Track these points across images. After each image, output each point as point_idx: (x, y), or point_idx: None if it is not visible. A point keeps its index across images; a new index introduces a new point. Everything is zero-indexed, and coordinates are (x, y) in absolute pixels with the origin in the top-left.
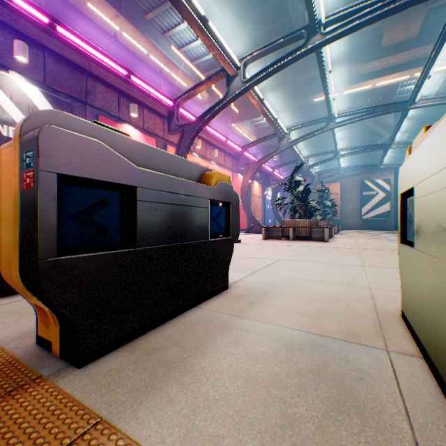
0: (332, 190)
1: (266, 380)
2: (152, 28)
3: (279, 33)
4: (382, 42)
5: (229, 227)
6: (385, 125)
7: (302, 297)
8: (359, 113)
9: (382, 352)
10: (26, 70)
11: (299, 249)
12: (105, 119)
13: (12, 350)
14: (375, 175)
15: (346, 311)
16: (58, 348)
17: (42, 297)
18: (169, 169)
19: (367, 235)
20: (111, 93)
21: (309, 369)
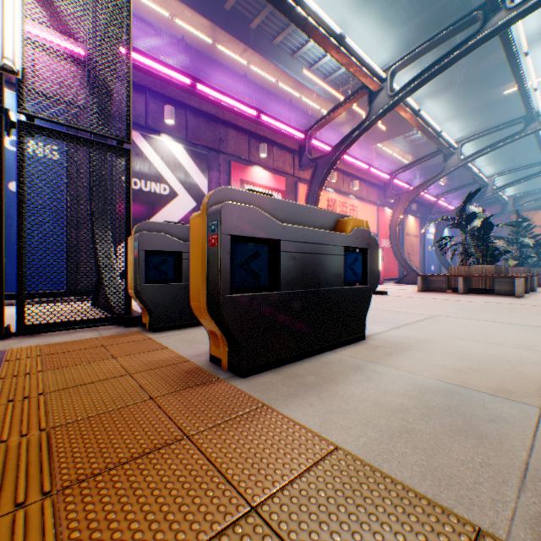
0: (540, 221)
1: (392, 406)
2: (280, 53)
3: (444, 13)
4: None
5: (366, 275)
6: None
7: (452, 354)
8: None
9: (532, 408)
10: (173, 130)
11: (468, 305)
12: (236, 164)
13: (195, 362)
14: None
15: (506, 372)
16: (226, 364)
17: (220, 322)
18: (305, 220)
19: None
20: (242, 137)
21: (438, 407)
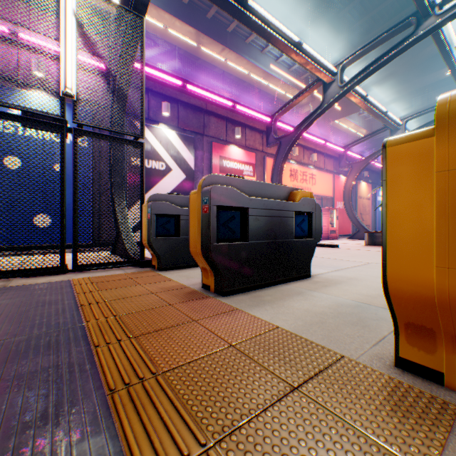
0: None
1: (316, 312)
2: (251, 50)
3: (392, 9)
4: None
5: (311, 231)
6: None
7: (370, 287)
8: None
9: None
10: (168, 120)
11: None
12: (216, 144)
13: (192, 288)
14: None
15: None
16: (213, 288)
17: (209, 261)
18: (266, 193)
19: None
20: (220, 122)
21: (345, 313)
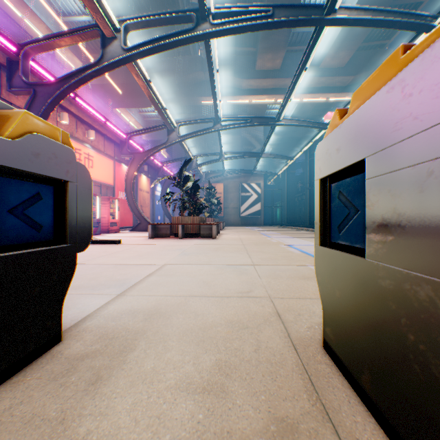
0: (218, 190)
1: None
2: None
3: None
4: (256, 65)
5: (66, 226)
6: (258, 138)
7: (193, 337)
8: (241, 120)
9: None
10: None
11: (189, 249)
12: None
13: None
14: (251, 179)
15: (259, 357)
16: None
17: None
18: None
19: (247, 230)
20: None
21: None
